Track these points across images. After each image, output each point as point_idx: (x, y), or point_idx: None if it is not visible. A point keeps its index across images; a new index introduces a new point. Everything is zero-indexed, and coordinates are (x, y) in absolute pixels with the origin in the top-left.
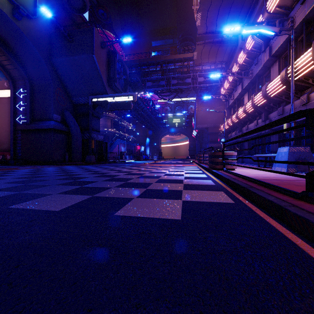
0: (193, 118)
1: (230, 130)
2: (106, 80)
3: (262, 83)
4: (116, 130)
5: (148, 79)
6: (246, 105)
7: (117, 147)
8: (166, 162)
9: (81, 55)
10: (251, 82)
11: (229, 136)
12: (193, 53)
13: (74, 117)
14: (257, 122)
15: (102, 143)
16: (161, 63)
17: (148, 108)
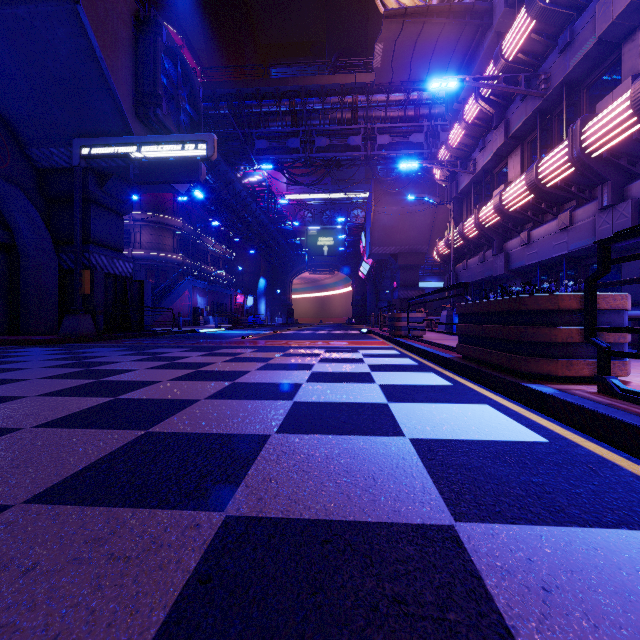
0: (363, 233)
1: (463, 253)
2: (130, 99)
3: (580, 105)
4: (185, 258)
5: (259, 134)
6: (541, 166)
7: (185, 296)
8: (303, 332)
9: (39, 4)
10: (541, 110)
11: (461, 267)
12: (367, 75)
13: (40, 207)
14: (570, 216)
15: (127, 282)
16: (291, 94)
17: (260, 205)
